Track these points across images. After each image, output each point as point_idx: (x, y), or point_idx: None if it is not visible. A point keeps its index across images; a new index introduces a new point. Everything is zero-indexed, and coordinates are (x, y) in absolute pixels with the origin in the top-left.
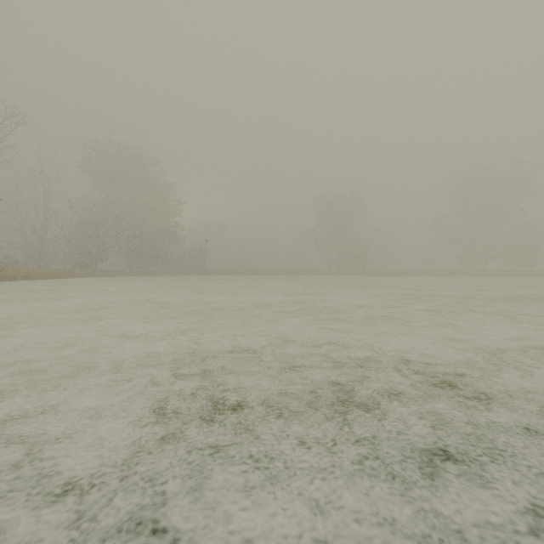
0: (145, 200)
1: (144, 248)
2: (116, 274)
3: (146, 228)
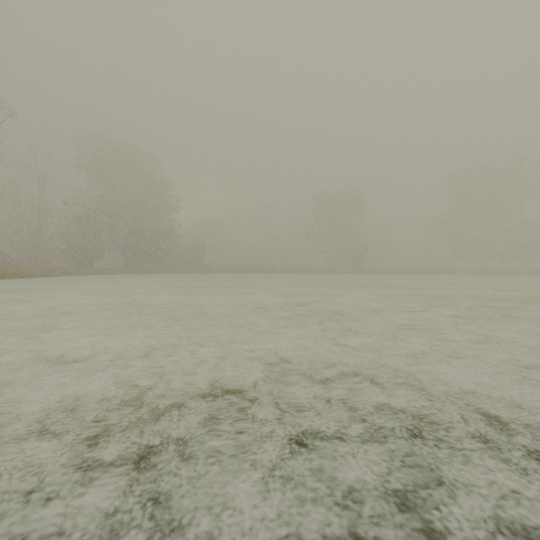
0: (142, 197)
1: (140, 246)
2: (111, 272)
3: (143, 225)
